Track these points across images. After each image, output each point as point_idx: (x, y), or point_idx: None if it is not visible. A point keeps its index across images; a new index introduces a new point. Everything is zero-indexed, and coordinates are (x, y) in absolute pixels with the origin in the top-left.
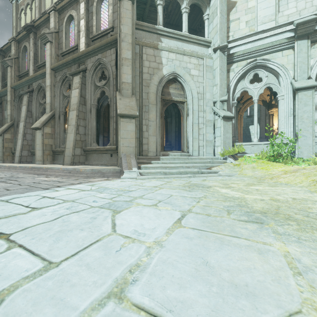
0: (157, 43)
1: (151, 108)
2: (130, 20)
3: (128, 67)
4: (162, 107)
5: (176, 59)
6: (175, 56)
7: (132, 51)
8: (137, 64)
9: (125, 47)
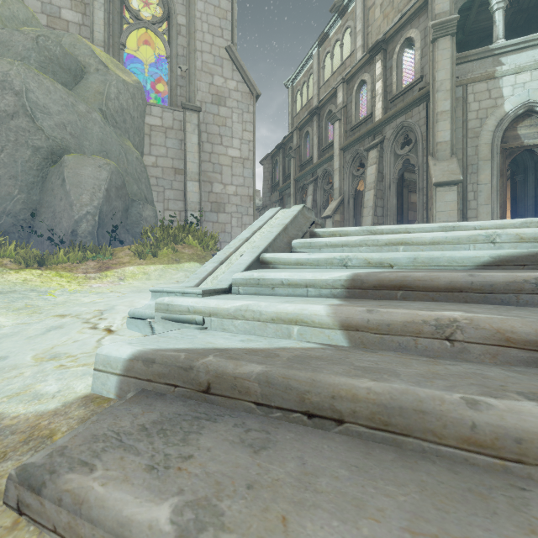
0: (493, 71)
1: (482, 167)
2: (448, 60)
3: (445, 122)
4: (503, 161)
5: (531, 80)
6: (530, 75)
7: (450, 99)
8: (459, 112)
9: (440, 98)
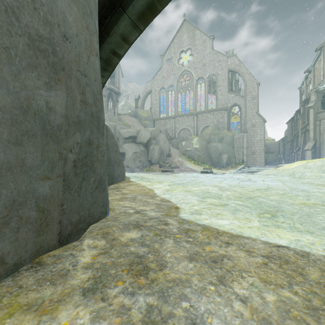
0: None
1: (324, 143)
2: (312, 115)
3: (311, 132)
4: None
5: None
6: None
7: (313, 125)
8: (317, 128)
9: (310, 125)
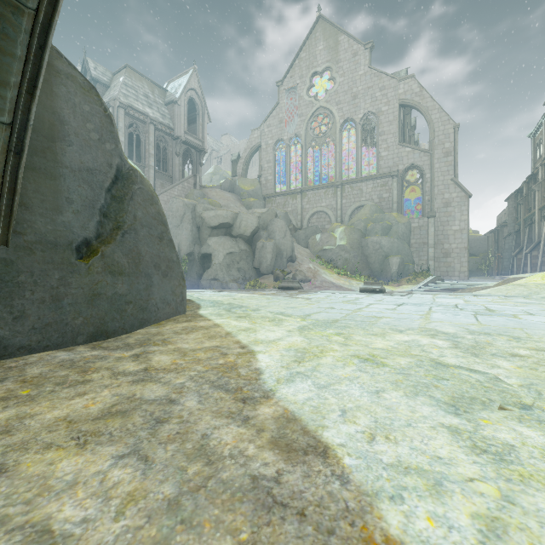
0: None
1: None
2: None
3: None
4: None
5: None
6: None
7: None
8: None
9: None
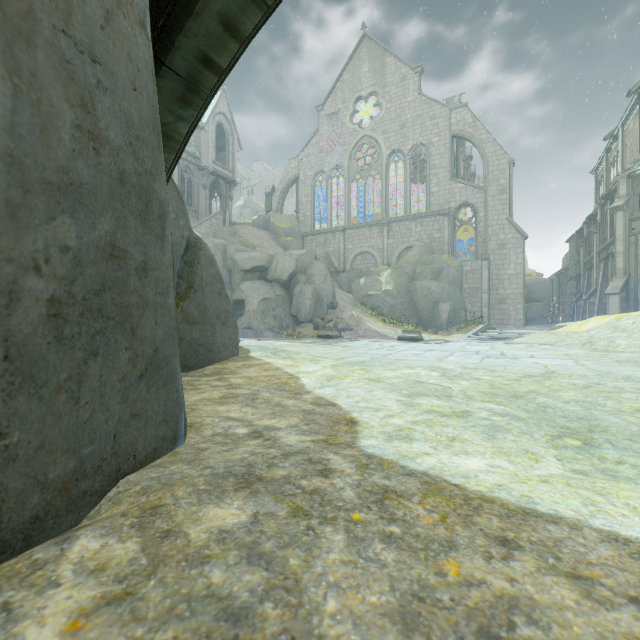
0: None
1: None
2: (622, 224)
3: (620, 258)
4: None
5: None
6: None
7: (624, 245)
8: (632, 250)
9: (617, 245)
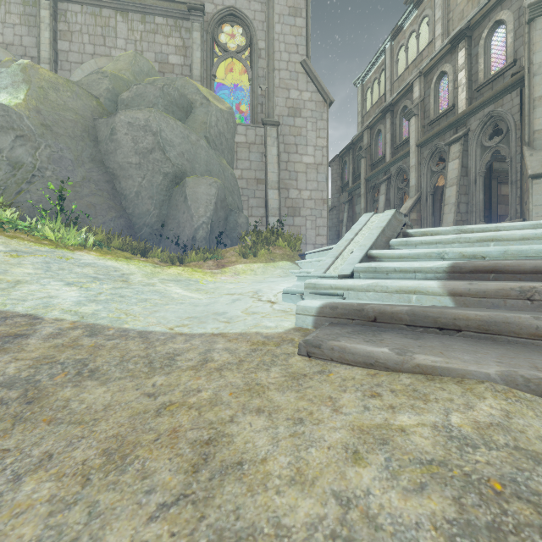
0: None
1: None
2: None
3: None
4: None
5: None
6: None
7: None
8: None
9: (538, 83)
